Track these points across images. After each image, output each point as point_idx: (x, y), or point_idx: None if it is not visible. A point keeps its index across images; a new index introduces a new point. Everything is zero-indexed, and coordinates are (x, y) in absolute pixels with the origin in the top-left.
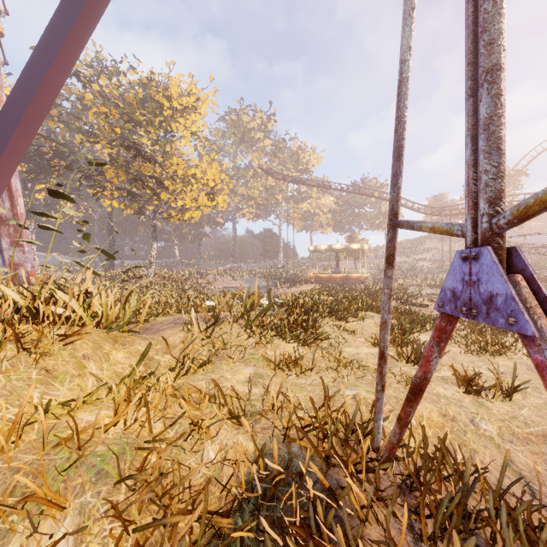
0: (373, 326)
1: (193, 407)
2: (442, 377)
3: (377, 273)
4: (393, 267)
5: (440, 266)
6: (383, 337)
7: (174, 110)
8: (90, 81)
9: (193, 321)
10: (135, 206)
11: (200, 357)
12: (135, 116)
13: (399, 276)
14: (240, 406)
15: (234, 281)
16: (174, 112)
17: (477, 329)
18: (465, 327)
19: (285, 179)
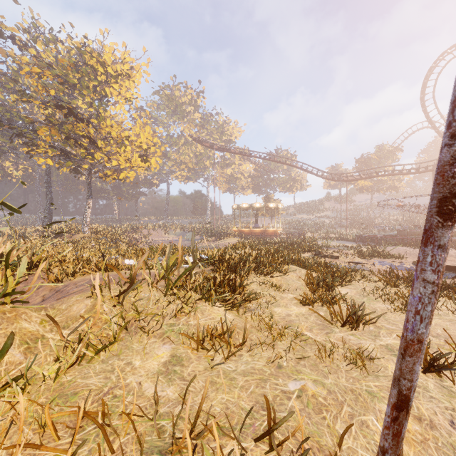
0: (296, 280)
1: (57, 451)
2: (386, 346)
3: (288, 227)
4: (454, 224)
5: (337, 222)
6: (410, 369)
7: (108, 76)
8: (26, 45)
9: (97, 289)
10: (69, 164)
11: (107, 332)
12: (68, 78)
13: (306, 230)
14: (138, 440)
15: (167, 235)
16: (108, 78)
17: (392, 281)
18: (380, 279)
19: (212, 147)
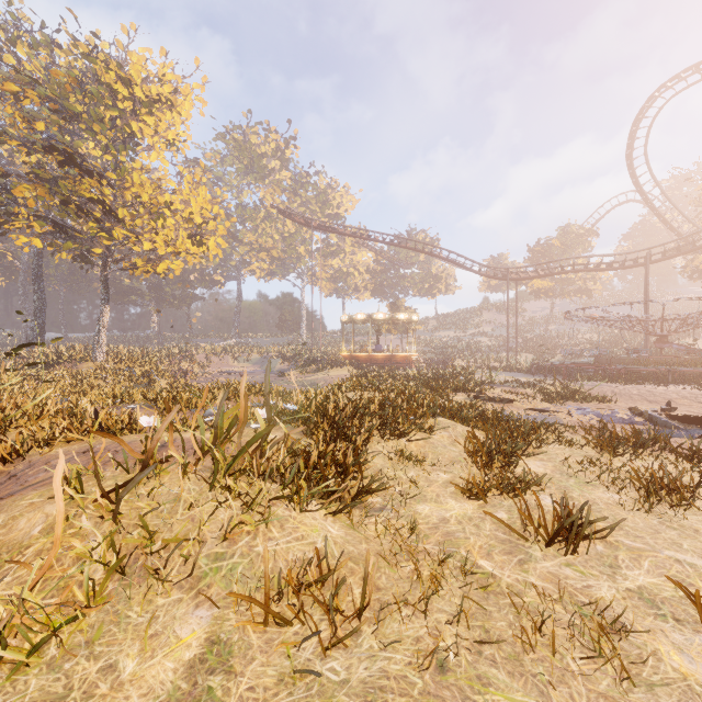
0: (450, 444)
1: None
2: (639, 593)
3: (428, 351)
4: None
5: (502, 342)
6: None
7: (137, 103)
8: None
9: (58, 491)
10: (69, 247)
11: (79, 579)
12: (68, 103)
13: (455, 355)
14: None
15: (237, 363)
16: (137, 105)
17: (610, 447)
18: (588, 442)
19: (308, 224)
